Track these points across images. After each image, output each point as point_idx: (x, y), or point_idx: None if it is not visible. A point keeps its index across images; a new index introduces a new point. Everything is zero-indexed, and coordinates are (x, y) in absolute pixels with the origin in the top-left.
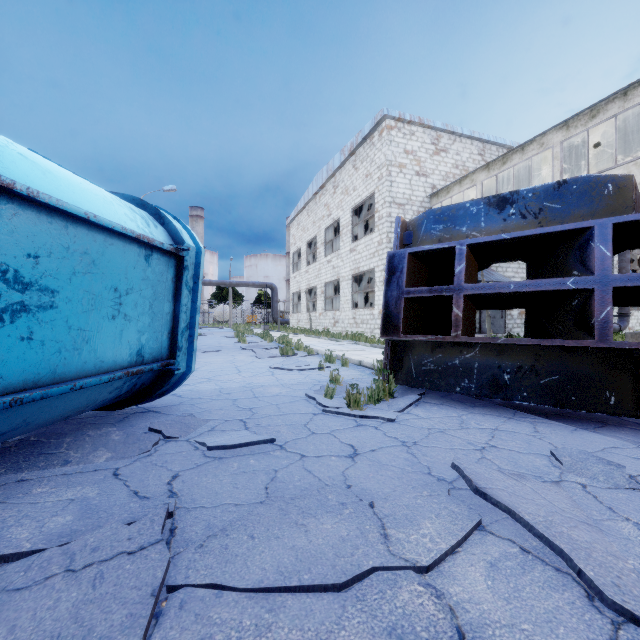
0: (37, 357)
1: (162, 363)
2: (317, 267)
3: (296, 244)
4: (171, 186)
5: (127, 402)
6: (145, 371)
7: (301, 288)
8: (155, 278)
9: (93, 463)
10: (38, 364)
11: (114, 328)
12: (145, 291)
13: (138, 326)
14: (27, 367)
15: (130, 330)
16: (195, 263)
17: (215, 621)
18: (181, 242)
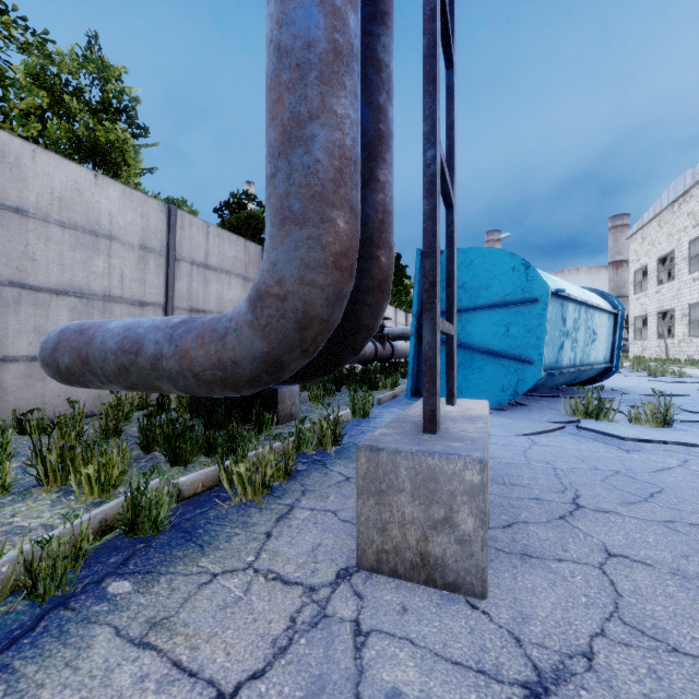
0: (593, 355)
1: (610, 364)
2: (675, 286)
3: (639, 261)
4: (506, 234)
5: (584, 383)
6: (607, 366)
7: (648, 311)
8: (609, 326)
9: (602, 395)
10: (593, 358)
11: (601, 347)
12: (607, 332)
13: (605, 347)
14: (592, 358)
15: (604, 348)
16: (620, 316)
17: (696, 408)
18: (616, 307)
